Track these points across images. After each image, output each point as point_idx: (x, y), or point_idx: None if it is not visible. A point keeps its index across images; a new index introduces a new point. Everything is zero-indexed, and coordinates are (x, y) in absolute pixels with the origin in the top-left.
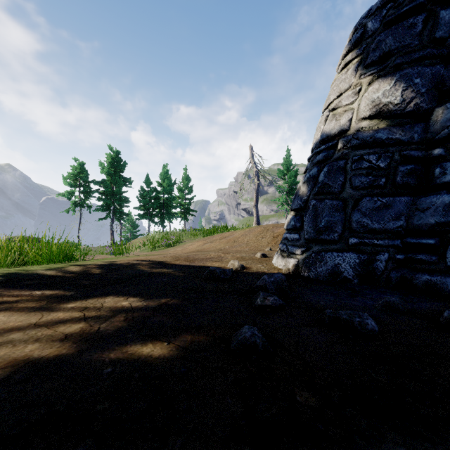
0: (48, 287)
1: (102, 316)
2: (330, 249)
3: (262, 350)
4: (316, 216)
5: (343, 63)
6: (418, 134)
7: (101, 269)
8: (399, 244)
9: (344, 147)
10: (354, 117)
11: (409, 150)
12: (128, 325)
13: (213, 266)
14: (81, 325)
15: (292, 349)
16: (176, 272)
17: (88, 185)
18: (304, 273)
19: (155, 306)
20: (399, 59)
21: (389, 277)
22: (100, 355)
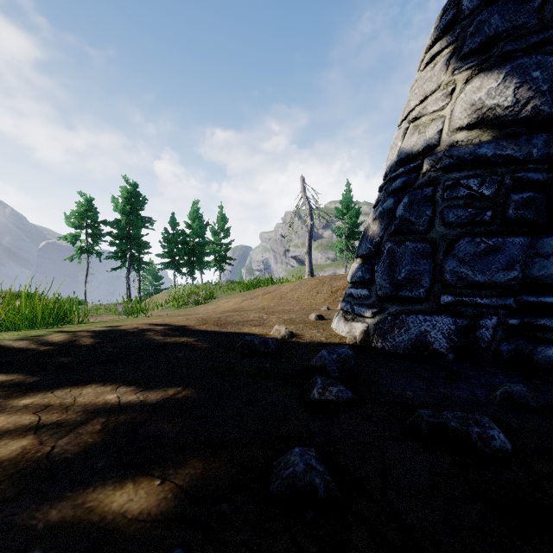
0: (5, 369)
1: (67, 421)
2: (413, 311)
3: (325, 497)
4: (392, 265)
5: (428, 57)
6: (538, 149)
7: (95, 338)
8: (512, 304)
9: (431, 169)
10: (445, 128)
11: (525, 172)
12: (103, 440)
13: (251, 332)
14: (26, 441)
15: (376, 492)
16: (199, 342)
17: (98, 226)
18: (377, 344)
19: (157, 401)
20: (509, 45)
21: (498, 350)
22: (31, 513)
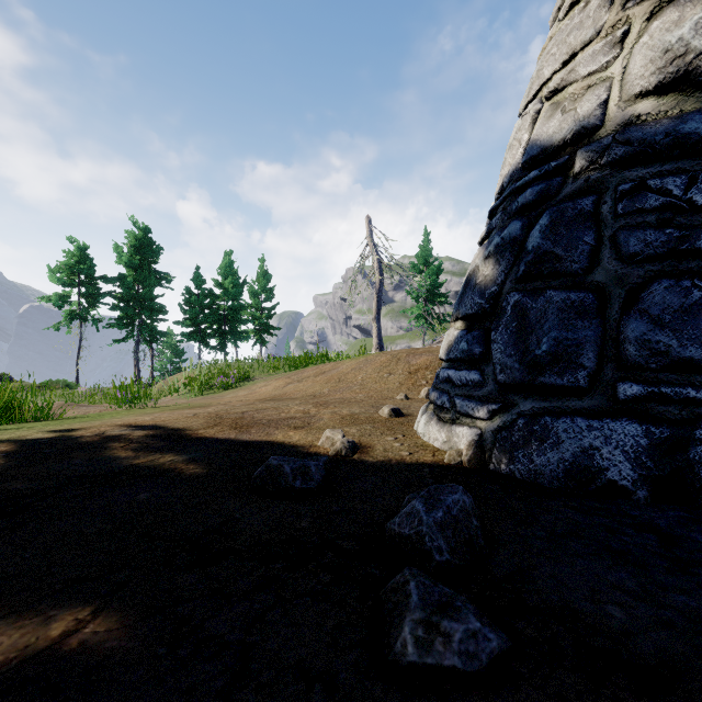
0: None
1: None
2: (565, 410)
3: None
4: (523, 330)
5: None
6: None
7: (9, 458)
8: None
9: (590, 166)
10: (613, 96)
11: None
12: None
13: (287, 441)
14: None
15: None
16: (191, 465)
17: (95, 283)
18: (499, 466)
19: None
20: None
21: None
22: None
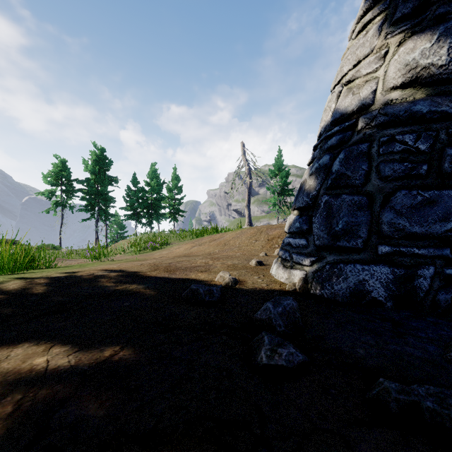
0: None
1: None
2: (351, 260)
3: None
4: (329, 217)
5: (360, 25)
6: None
7: (48, 286)
8: (449, 254)
9: (366, 126)
10: (379, 88)
11: None
12: (7, 433)
13: (197, 278)
14: None
15: None
16: (148, 290)
17: (71, 184)
18: (316, 291)
19: (88, 367)
20: (442, 7)
21: (436, 299)
22: None
